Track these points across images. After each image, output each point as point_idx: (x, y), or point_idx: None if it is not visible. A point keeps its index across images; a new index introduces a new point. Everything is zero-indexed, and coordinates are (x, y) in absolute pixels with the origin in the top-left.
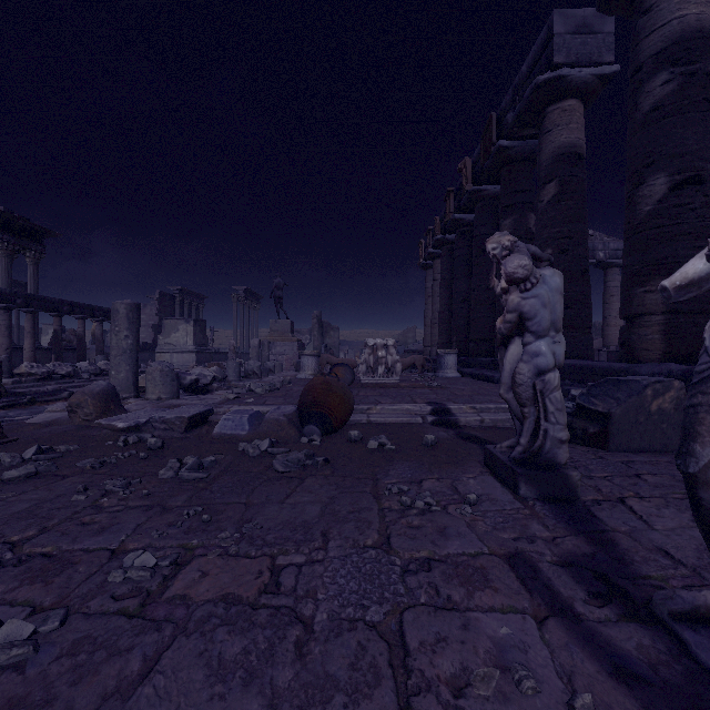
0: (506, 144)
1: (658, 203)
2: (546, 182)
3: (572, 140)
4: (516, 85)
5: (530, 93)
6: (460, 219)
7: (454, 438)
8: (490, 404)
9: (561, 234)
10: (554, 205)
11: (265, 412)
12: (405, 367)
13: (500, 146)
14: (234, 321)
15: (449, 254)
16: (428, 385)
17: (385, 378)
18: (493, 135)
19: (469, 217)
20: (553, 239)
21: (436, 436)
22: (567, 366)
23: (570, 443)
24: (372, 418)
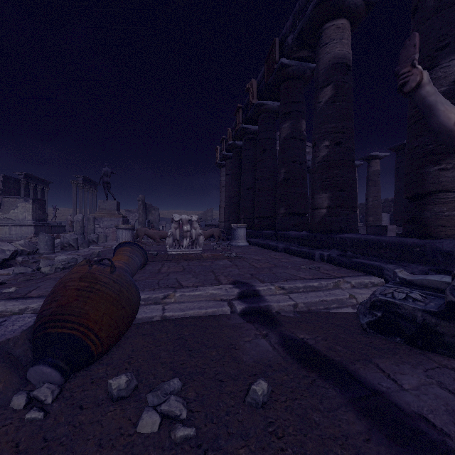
0: (286, 62)
1: (453, 83)
2: (323, 86)
3: (344, 52)
4: (296, 12)
5: (312, 9)
6: (247, 128)
7: (286, 361)
8: (297, 282)
9: (337, 129)
10: (330, 105)
11: (16, 311)
12: (206, 237)
13: (282, 64)
14: (74, 201)
15: (238, 155)
16: (227, 255)
17: (190, 249)
18: (276, 55)
19: (253, 128)
20: (329, 132)
21: (258, 356)
22: (349, 240)
23: (433, 352)
24: (167, 313)
